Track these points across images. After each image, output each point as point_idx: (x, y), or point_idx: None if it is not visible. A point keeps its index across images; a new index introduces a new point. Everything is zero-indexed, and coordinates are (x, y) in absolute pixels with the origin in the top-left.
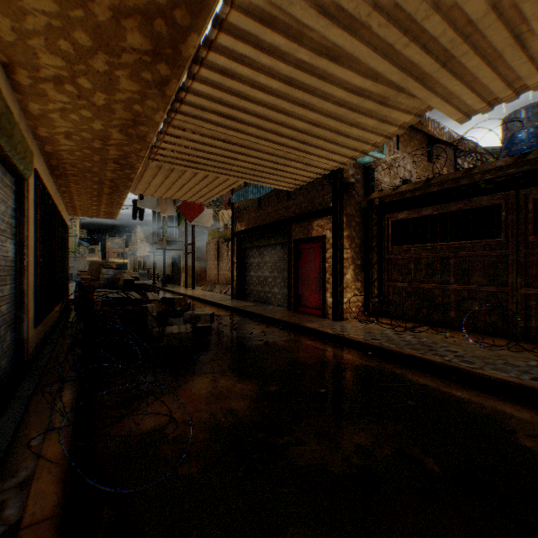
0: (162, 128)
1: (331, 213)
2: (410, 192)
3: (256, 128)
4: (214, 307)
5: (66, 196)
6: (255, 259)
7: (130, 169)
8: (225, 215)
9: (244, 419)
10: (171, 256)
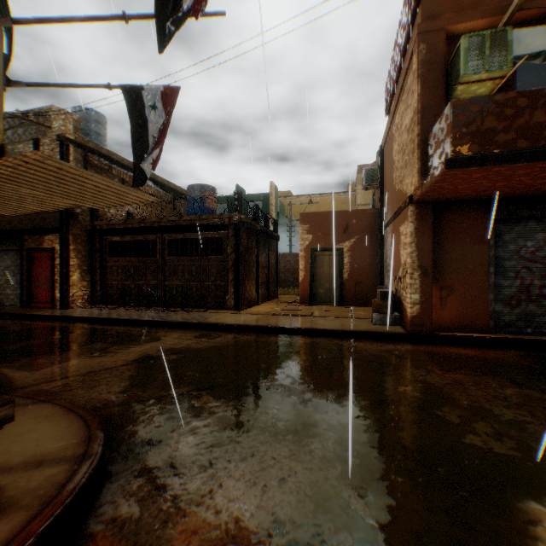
0: None
1: (60, 232)
2: (119, 225)
3: None
4: None
5: None
6: None
7: None
8: None
9: None
10: None
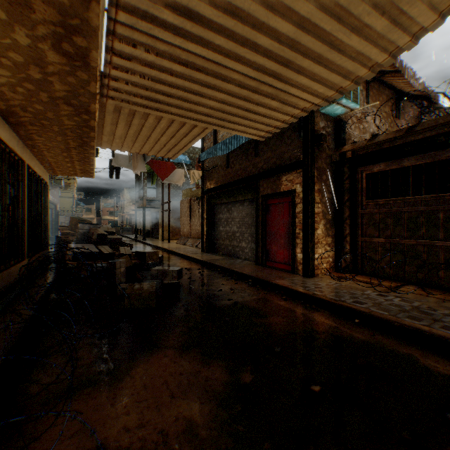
0: (106, 42)
1: (302, 166)
2: (388, 142)
3: (225, 38)
4: (185, 260)
5: (36, 151)
6: (224, 215)
7: (87, 113)
8: (196, 174)
9: (207, 448)
10: (151, 214)
